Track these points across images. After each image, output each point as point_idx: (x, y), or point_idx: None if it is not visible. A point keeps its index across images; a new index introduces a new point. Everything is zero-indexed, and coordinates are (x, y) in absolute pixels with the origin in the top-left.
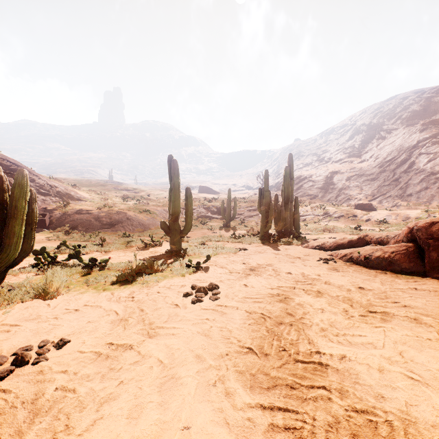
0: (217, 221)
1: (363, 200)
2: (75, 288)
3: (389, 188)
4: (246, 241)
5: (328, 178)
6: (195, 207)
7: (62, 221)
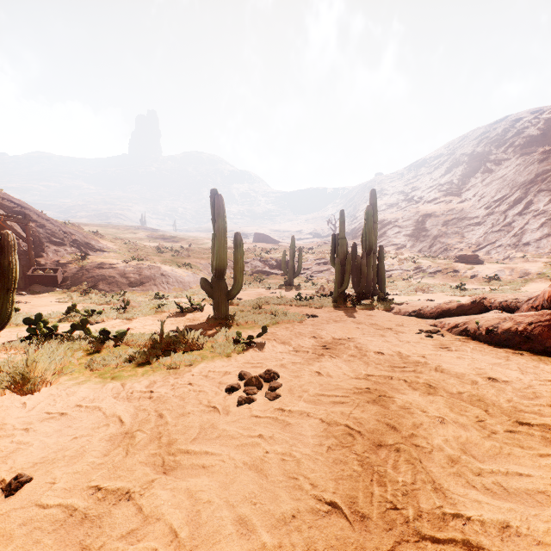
0: (277, 278)
1: (465, 251)
2: (72, 375)
3: (500, 236)
4: (315, 305)
5: (419, 222)
6: (248, 260)
7: (78, 278)
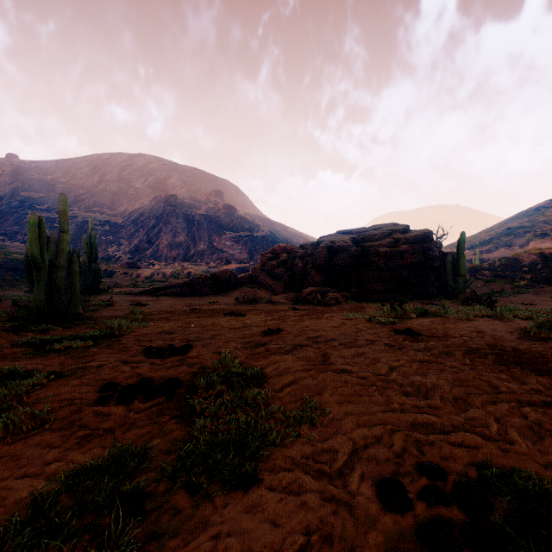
0: None
1: (123, 257)
2: None
3: (145, 249)
4: None
5: (80, 227)
6: None
7: None
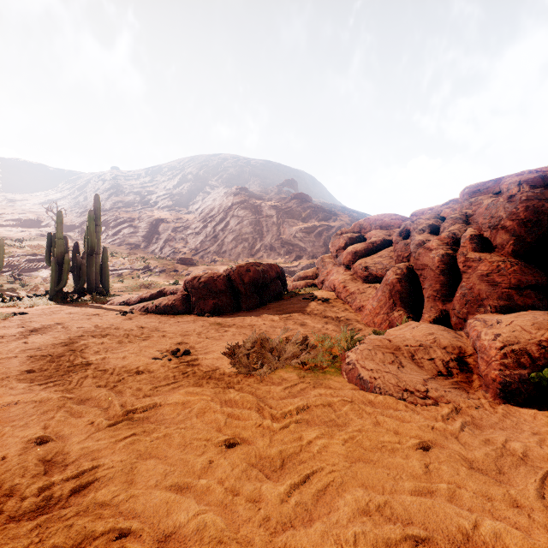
0: None
1: (187, 254)
2: None
3: (210, 244)
4: (25, 304)
5: (154, 225)
6: None
7: None
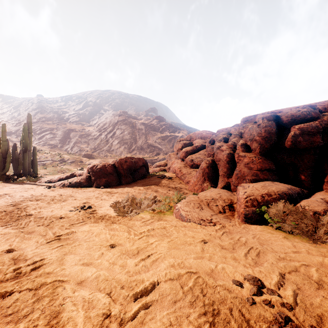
0: None
1: (89, 151)
2: None
3: (104, 146)
4: None
5: (67, 133)
6: None
7: None
